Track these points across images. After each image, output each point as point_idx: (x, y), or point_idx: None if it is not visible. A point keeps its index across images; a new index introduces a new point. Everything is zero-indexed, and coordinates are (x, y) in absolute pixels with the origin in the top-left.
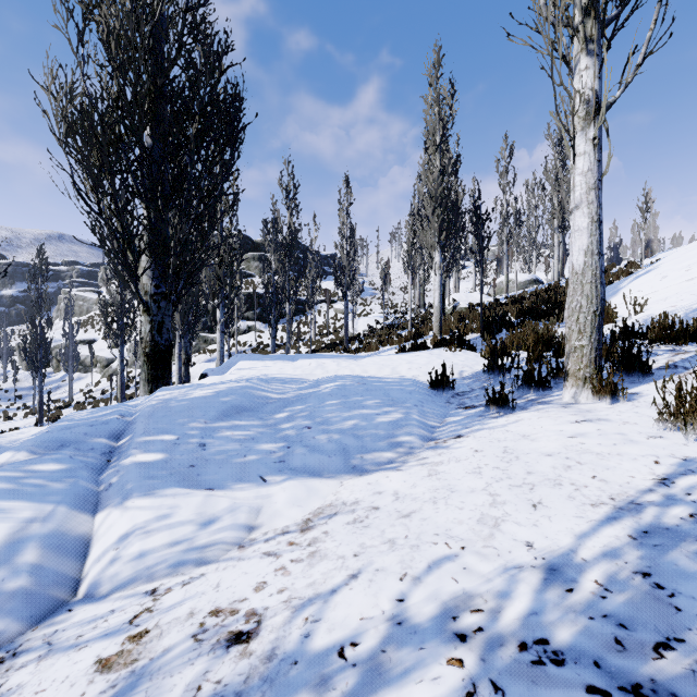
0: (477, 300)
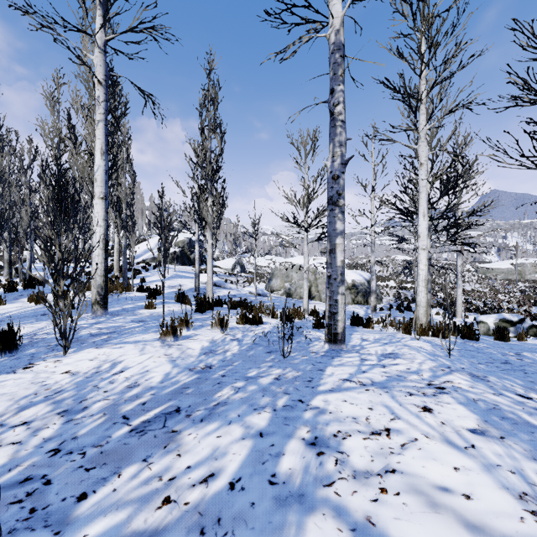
0: None
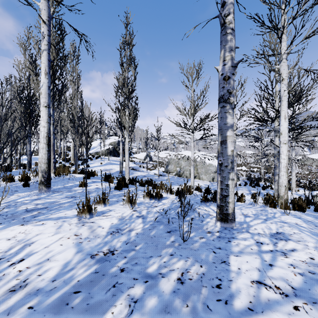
0: (67, 144)
